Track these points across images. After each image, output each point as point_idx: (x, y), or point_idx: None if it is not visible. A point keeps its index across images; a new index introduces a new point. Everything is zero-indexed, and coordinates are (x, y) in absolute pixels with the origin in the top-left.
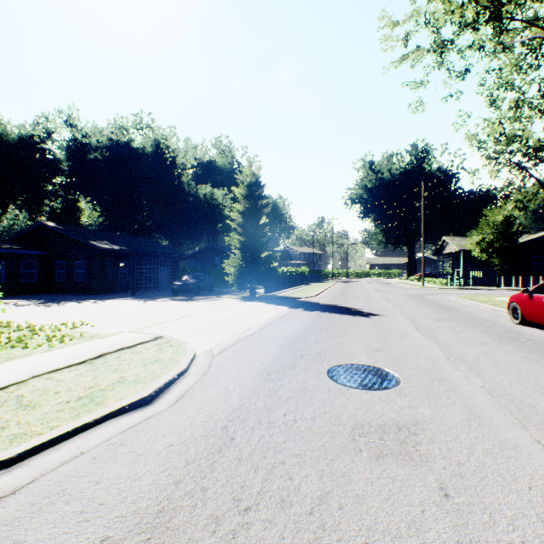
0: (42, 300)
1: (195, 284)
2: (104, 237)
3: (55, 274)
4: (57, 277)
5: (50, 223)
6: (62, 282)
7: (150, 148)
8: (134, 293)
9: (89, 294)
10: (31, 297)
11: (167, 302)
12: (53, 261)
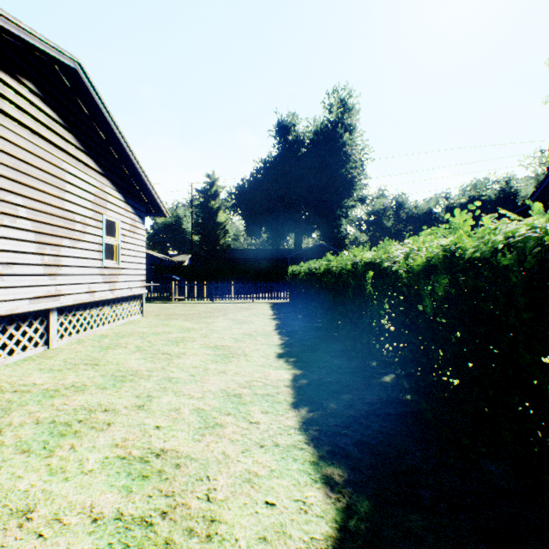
0: None
1: None
2: None
3: None
4: None
5: None
6: None
7: (495, 194)
8: None
9: None
10: None
11: None
12: None
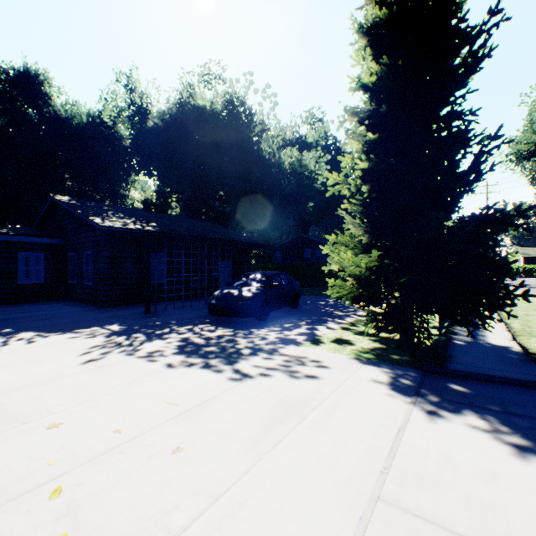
0: None
1: (257, 296)
2: (135, 216)
3: (68, 272)
4: (70, 277)
5: (62, 198)
6: (74, 284)
7: (221, 107)
8: (149, 310)
9: (96, 306)
10: None
11: (143, 367)
12: (67, 253)
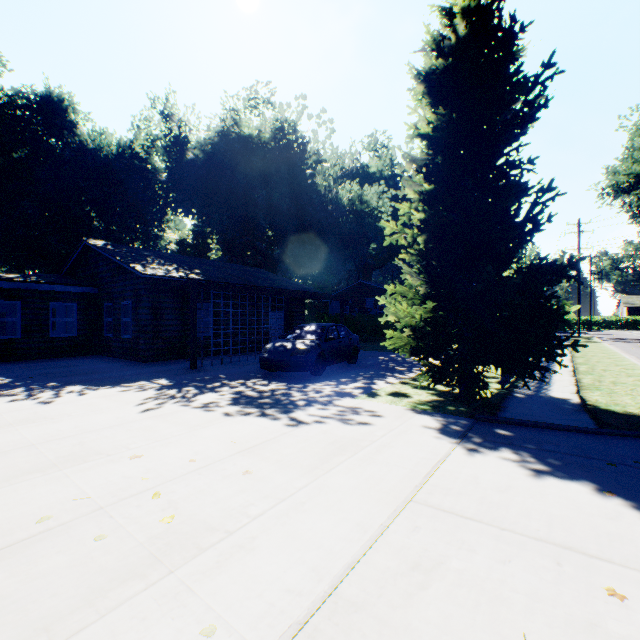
0: (7, 379)
1: (312, 350)
2: (176, 262)
3: (103, 324)
4: (105, 329)
5: (96, 242)
6: (109, 338)
7: (270, 136)
8: (195, 365)
9: (136, 361)
10: (29, 367)
11: (202, 416)
12: (101, 303)
